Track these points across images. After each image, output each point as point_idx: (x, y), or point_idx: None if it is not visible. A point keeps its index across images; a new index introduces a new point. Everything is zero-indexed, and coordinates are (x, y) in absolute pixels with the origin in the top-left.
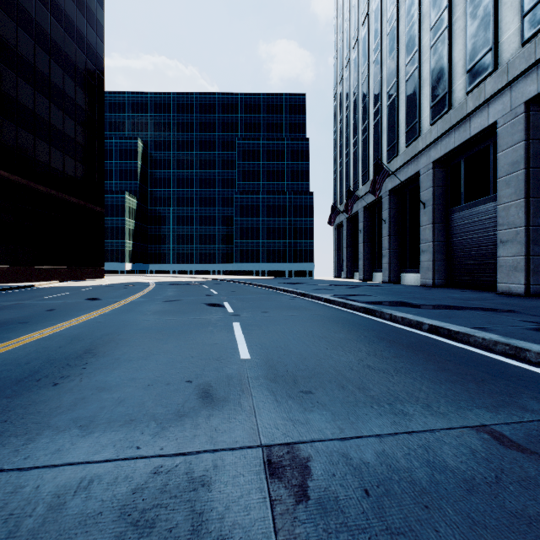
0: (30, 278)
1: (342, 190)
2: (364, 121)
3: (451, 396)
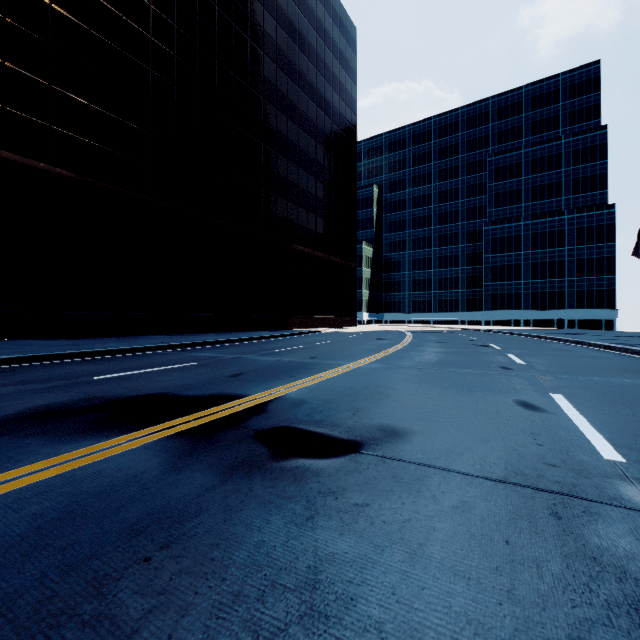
0: (314, 325)
1: None
2: None
3: None
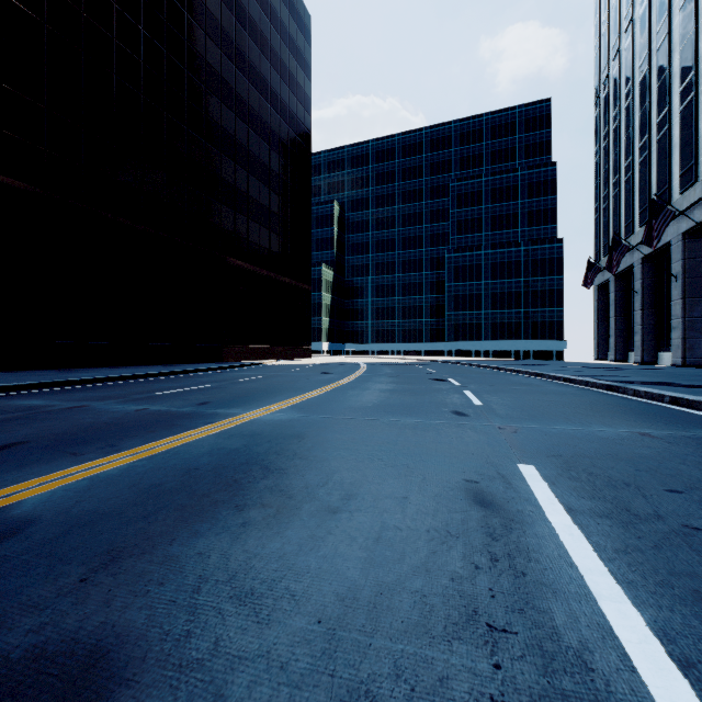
0: (257, 357)
1: (607, 235)
2: (641, 136)
3: (634, 425)
